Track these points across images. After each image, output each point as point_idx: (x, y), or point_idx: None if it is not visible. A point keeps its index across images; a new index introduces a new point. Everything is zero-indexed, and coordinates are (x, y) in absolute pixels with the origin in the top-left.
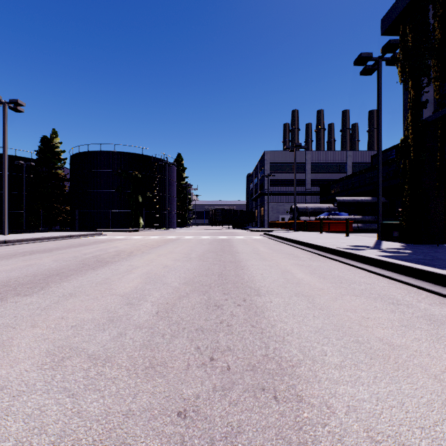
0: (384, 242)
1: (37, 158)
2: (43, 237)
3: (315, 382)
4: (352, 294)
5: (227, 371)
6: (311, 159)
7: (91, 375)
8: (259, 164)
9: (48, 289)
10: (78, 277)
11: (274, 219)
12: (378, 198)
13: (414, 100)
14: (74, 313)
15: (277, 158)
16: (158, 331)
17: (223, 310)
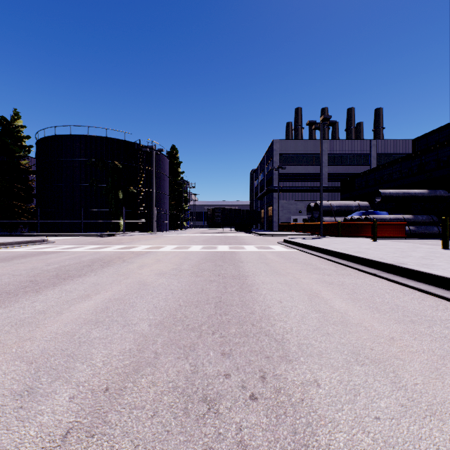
0: None
1: None
2: None
3: None
4: None
5: None
6: (329, 149)
7: None
8: (266, 157)
9: None
10: None
11: (285, 220)
12: None
13: None
14: None
15: (287, 148)
16: None
17: None
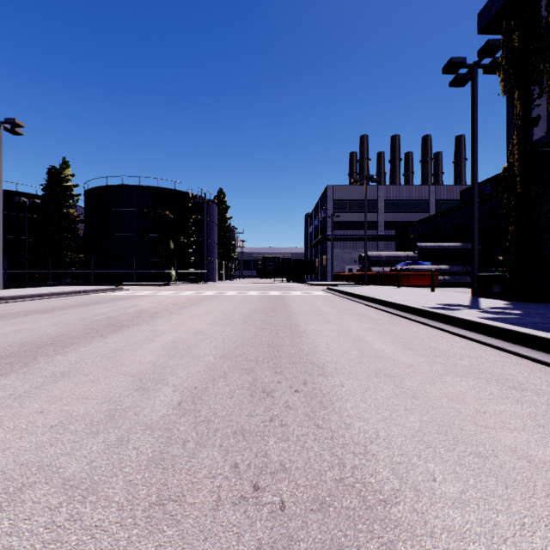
0: (481, 299)
1: (44, 194)
2: (47, 292)
3: (425, 537)
4: (455, 373)
5: (280, 513)
6: (385, 195)
7: (59, 520)
8: (320, 202)
9: (33, 366)
10: (79, 347)
11: (339, 270)
12: (473, 244)
13: (522, 116)
14: (60, 405)
15: (342, 194)
16: (177, 435)
17: (274, 399)
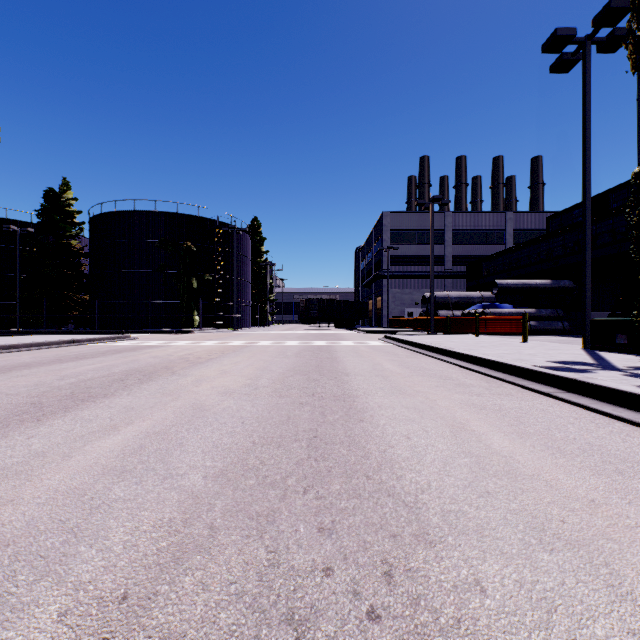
0: (602, 353)
1: (39, 222)
2: (22, 343)
3: None
4: None
5: None
6: (453, 224)
7: None
8: (374, 233)
9: None
10: None
11: (398, 314)
12: (585, 278)
13: None
14: None
15: (401, 223)
16: None
17: None
